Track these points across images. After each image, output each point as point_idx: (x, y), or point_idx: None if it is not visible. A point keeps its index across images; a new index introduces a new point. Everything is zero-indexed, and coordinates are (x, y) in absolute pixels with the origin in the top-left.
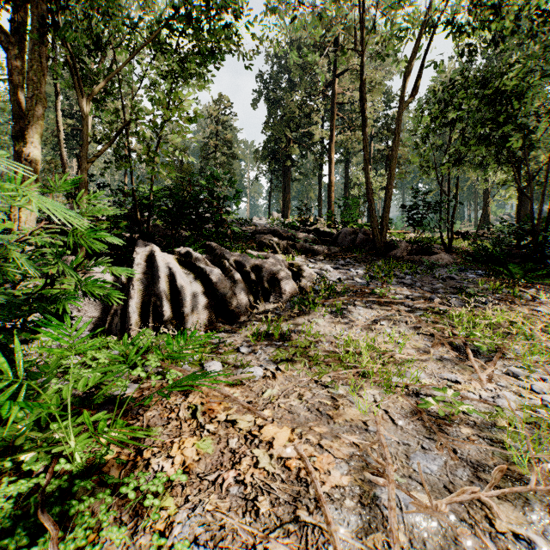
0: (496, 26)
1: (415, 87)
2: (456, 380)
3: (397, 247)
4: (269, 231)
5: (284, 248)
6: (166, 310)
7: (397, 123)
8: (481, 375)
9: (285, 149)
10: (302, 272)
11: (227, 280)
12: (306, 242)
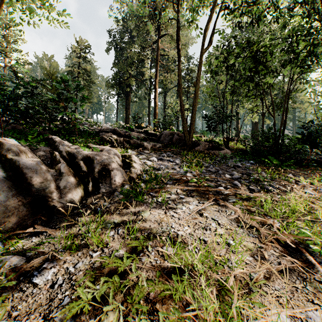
0: (255, 10)
1: (210, 40)
2: None
3: (199, 145)
4: (110, 130)
5: (120, 143)
6: None
7: (199, 61)
8: None
9: (127, 81)
10: (132, 163)
11: (49, 173)
12: (138, 139)
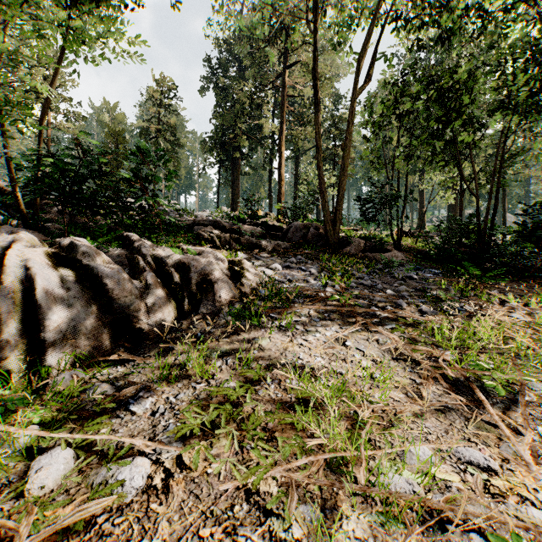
0: (445, 20)
1: (368, 74)
2: (488, 465)
3: (351, 244)
4: (210, 223)
5: (226, 243)
6: (7, 339)
7: (350, 109)
8: (521, 449)
9: (234, 141)
10: (244, 272)
11: (134, 285)
12: (252, 236)
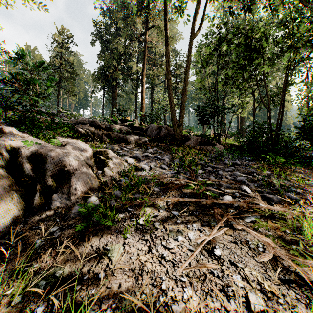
0: None
1: (201, 24)
2: None
3: (190, 139)
4: (88, 122)
5: (99, 137)
6: None
7: (190, 46)
8: None
9: (113, 74)
10: (108, 161)
11: None
12: (120, 132)
